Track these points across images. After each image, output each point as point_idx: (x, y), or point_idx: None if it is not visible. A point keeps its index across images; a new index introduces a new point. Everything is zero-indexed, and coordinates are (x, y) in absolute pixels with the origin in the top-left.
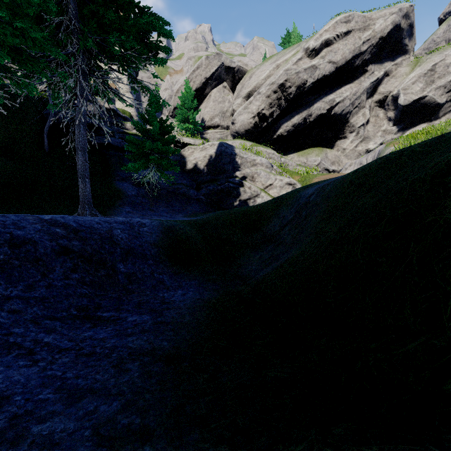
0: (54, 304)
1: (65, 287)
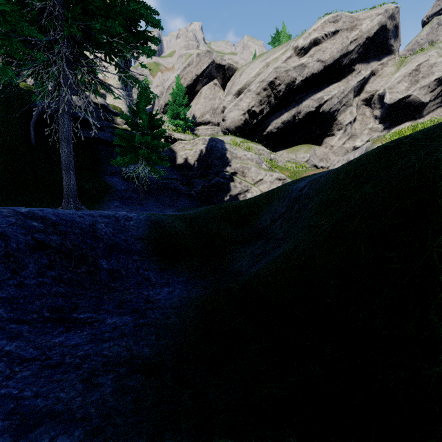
0: (24, 305)
1: (39, 286)
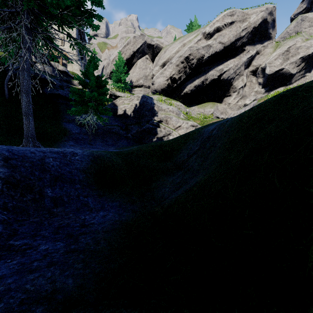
0: None
1: None
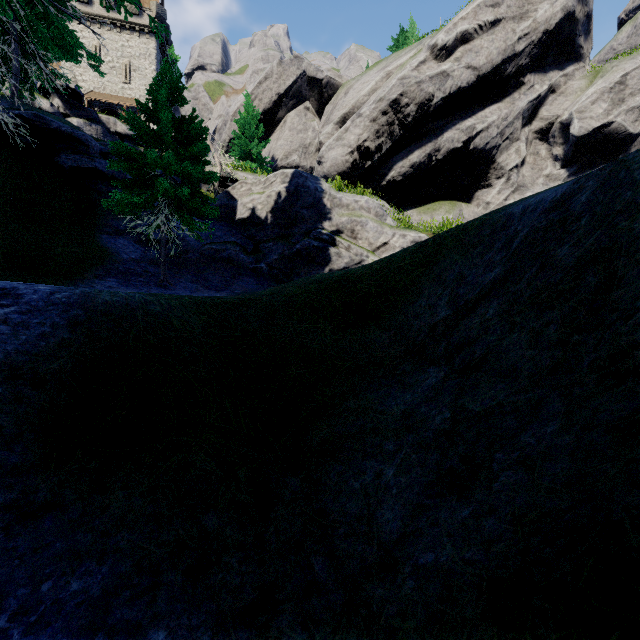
0: None
1: None
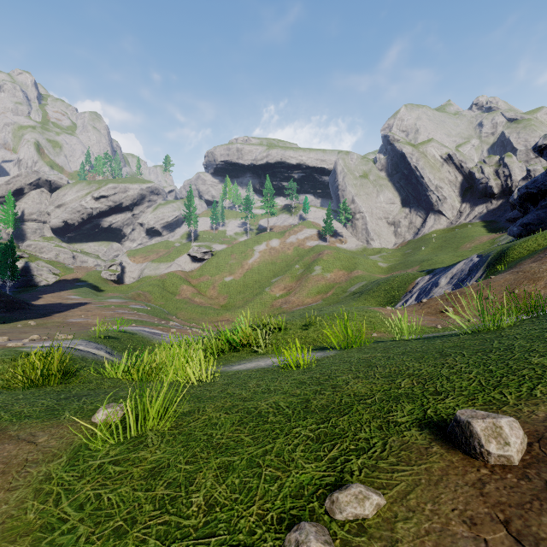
0: None
1: None
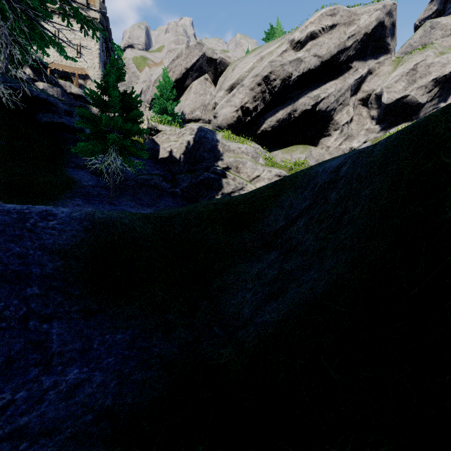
0: None
1: None
